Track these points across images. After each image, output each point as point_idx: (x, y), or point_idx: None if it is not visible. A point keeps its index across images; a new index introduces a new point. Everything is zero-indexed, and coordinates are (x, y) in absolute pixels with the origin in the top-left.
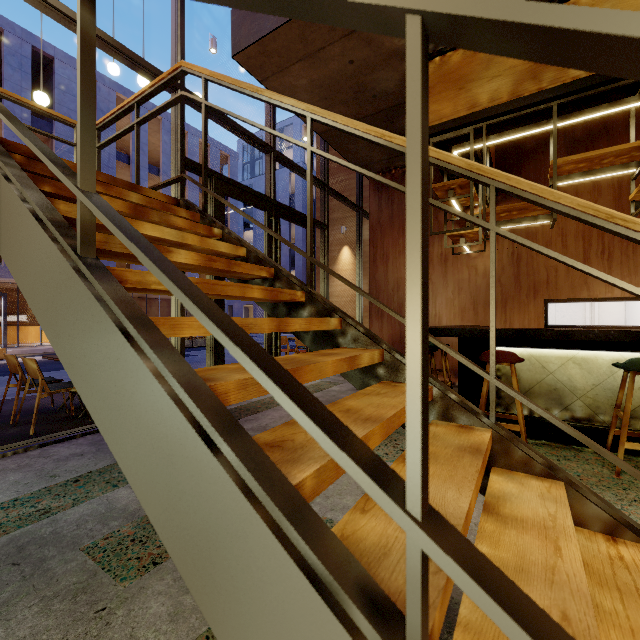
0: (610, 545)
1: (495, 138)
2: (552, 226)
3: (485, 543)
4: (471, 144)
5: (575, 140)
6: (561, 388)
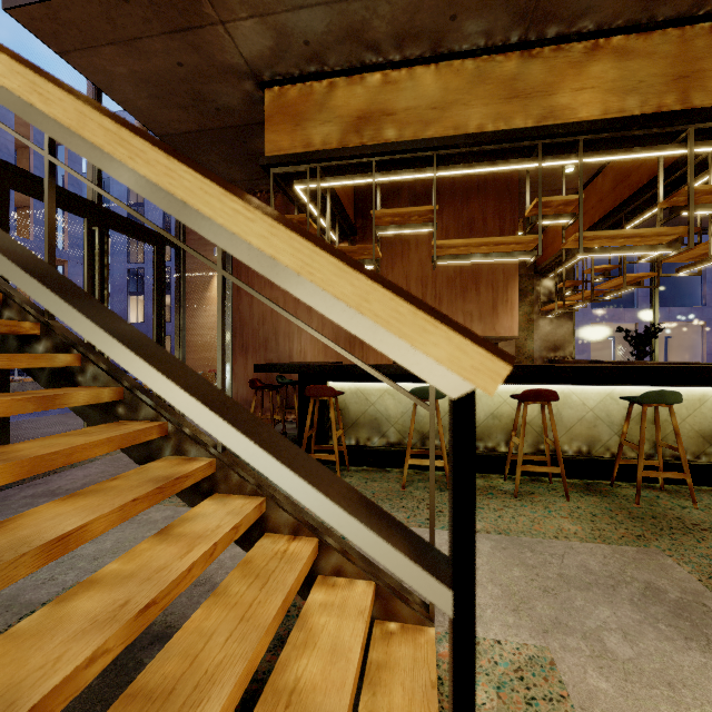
0: (287, 543)
1: (331, 181)
2: (378, 270)
3: (121, 561)
4: (307, 182)
5: (416, 195)
6: (380, 417)
